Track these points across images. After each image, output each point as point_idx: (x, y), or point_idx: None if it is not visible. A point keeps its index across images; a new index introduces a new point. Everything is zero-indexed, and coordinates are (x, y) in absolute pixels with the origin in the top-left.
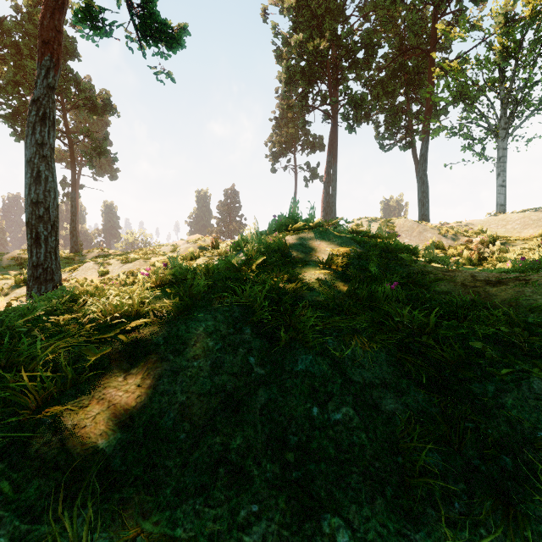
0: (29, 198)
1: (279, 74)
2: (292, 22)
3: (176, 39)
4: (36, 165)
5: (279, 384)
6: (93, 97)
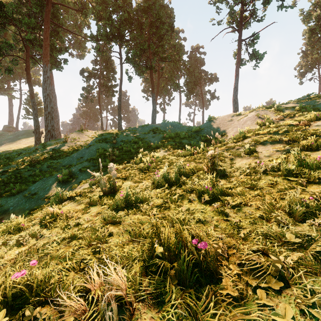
0: (234, 107)
1: (304, 31)
2: (313, 4)
3: (262, 57)
4: (235, 100)
5: (298, 104)
6: (211, 78)
